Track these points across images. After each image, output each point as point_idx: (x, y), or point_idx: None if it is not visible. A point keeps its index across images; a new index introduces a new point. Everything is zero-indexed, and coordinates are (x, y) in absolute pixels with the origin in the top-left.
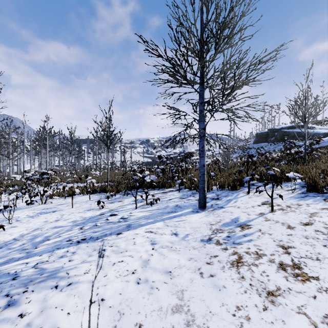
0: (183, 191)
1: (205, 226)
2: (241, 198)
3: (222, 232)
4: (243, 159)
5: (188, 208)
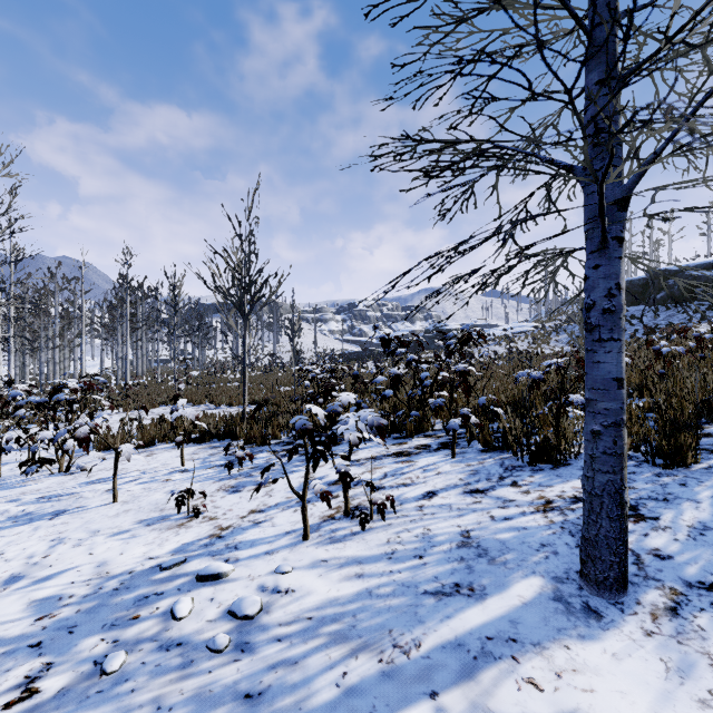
0: (465, 453)
1: None
2: None
3: None
4: None
5: (525, 566)
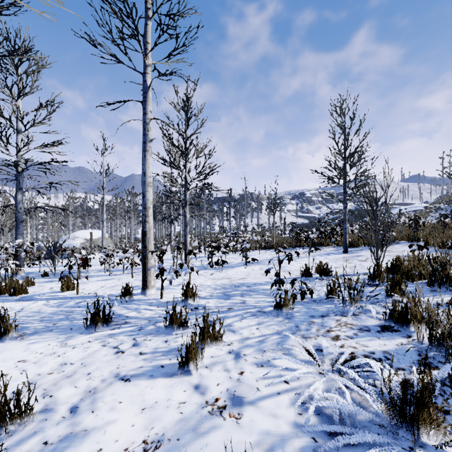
0: (337, 247)
1: (341, 256)
2: (375, 249)
3: (347, 257)
4: (449, 219)
5: (336, 253)
